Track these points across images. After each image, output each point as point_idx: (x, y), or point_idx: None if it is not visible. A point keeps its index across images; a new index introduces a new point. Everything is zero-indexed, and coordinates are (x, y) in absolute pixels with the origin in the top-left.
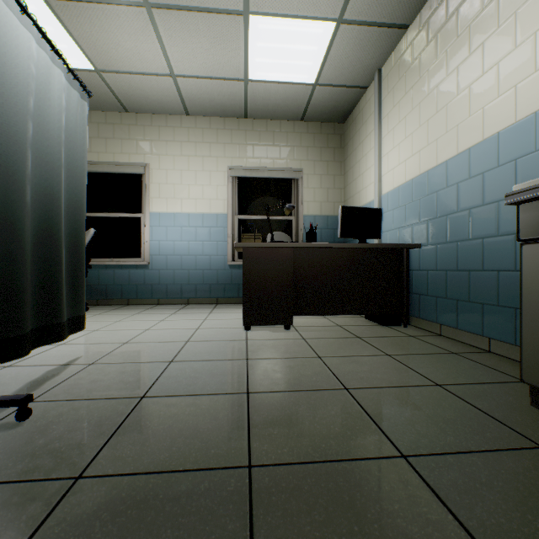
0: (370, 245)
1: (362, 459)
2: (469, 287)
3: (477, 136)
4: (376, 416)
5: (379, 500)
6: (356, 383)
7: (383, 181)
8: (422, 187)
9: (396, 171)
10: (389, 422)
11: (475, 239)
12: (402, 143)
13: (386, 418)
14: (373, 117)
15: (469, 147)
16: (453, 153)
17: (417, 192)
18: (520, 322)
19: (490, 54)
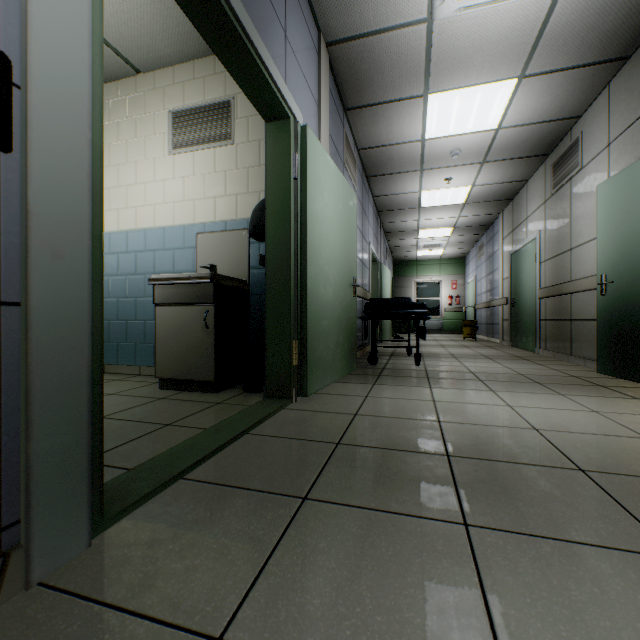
0: None
1: None
2: (128, 332)
3: (133, 225)
4: None
5: None
6: None
7: None
8: None
9: None
10: None
11: (132, 298)
12: None
13: None
14: None
15: (128, 230)
16: (116, 229)
17: None
18: (156, 347)
19: (141, 173)
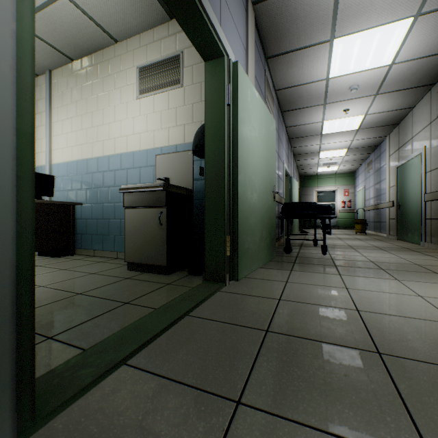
0: (47, 201)
1: (62, 299)
2: (109, 228)
3: (113, 151)
4: (65, 289)
5: (72, 304)
6: (48, 283)
7: (54, 154)
8: (84, 168)
9: (65, 151)
10: (72, 288)
11: (112, 203)
12: (70, 134)
13: (70, 288)
14: (45, 102)
15: (109, 155)
16: (101, 155)
17: (80, 170)
18: (125, 239)
19: (118, 114)
